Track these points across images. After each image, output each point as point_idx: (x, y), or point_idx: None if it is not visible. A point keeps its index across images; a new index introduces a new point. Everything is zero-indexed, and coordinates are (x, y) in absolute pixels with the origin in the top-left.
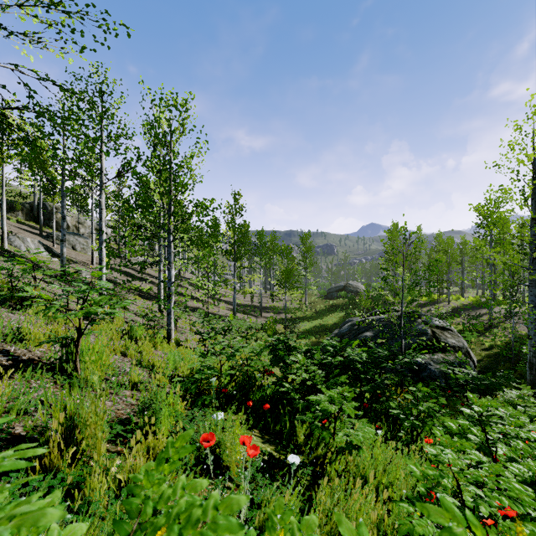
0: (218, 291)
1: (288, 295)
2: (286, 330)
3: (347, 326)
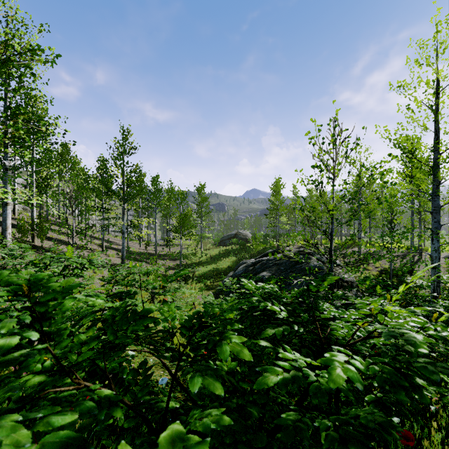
0: (3, 189)
1: (183, 240)
2: None
3: (242, 267)
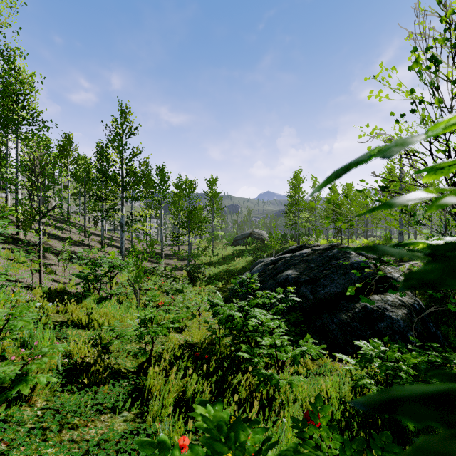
0: None
1: (192, 237)
2: (189, 277)
3: (259, 266)
